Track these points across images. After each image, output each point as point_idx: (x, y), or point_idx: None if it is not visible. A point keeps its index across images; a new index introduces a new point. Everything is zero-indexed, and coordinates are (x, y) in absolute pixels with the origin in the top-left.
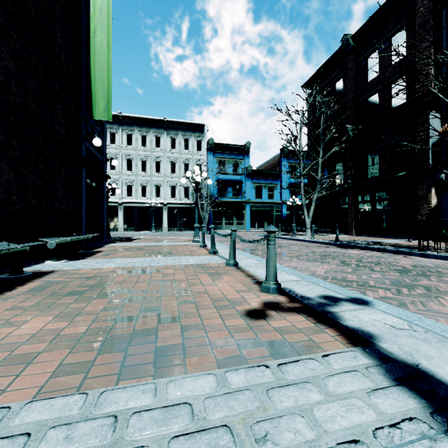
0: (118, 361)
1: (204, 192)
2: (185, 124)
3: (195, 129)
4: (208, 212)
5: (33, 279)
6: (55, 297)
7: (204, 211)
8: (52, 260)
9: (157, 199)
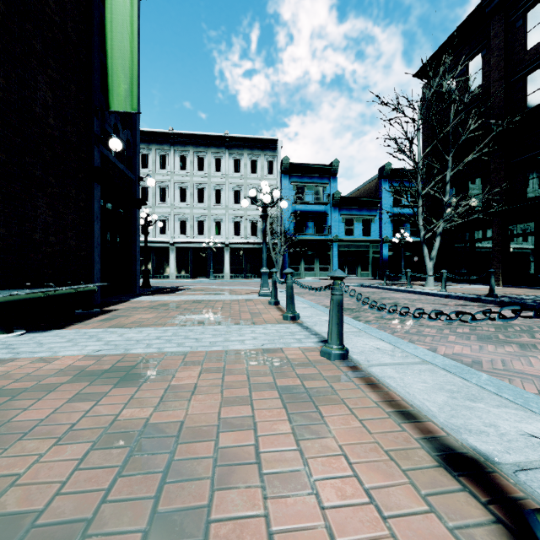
0: None
1: (277, 228)
2: (252, 141)
3: (265, 147)
4: (282, 254)
5: None
6: None
7: (277, 253)
8: None
9: (217, 237)
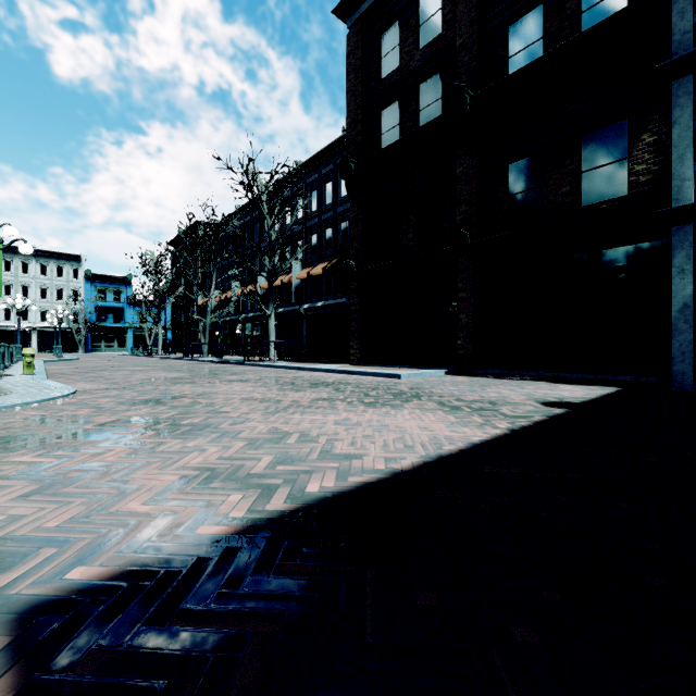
0: None
1: (82, 317)
2: (58, 254)
3: (71, 259)
4: (84, 336)
5: None
6: None
7: (82, 335)
8: None
9: (24, 322)
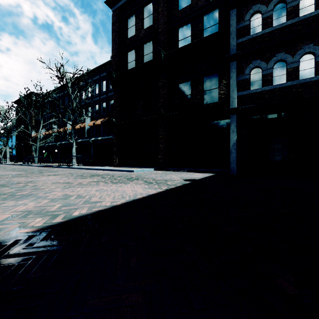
0: None
1: None
2: None
3: None
4: None
5: None
6: None
7: None
8: None
9: None
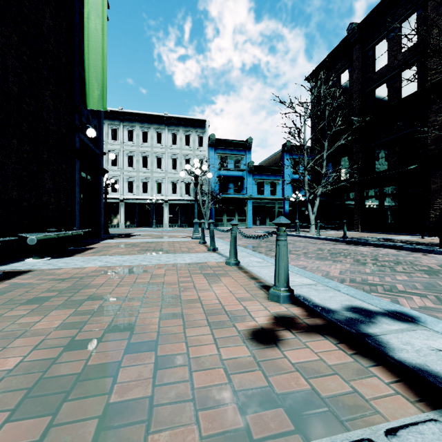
0: (36, 436)
1: (206, 189)
2: (186, 120)
3: (196, 125)
4: (210, 208)
5: (1, 281)
6: (10, 306)
7: (206, 208)
8: (34, 257)
9: (158, 195)
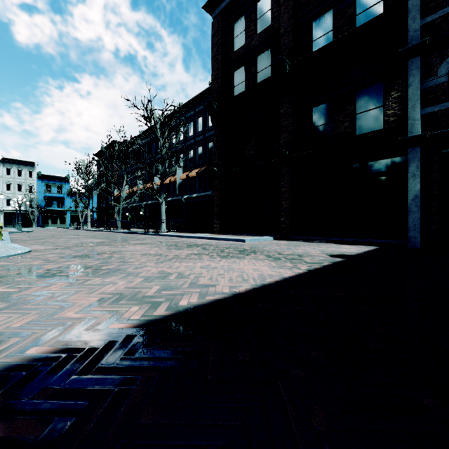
0: None
1: (35, 204)
2: (19, 161)
3: (27, 164)
4: (37, 216)
5: None
6: None
7: (35, 215)
8: None
9: None
